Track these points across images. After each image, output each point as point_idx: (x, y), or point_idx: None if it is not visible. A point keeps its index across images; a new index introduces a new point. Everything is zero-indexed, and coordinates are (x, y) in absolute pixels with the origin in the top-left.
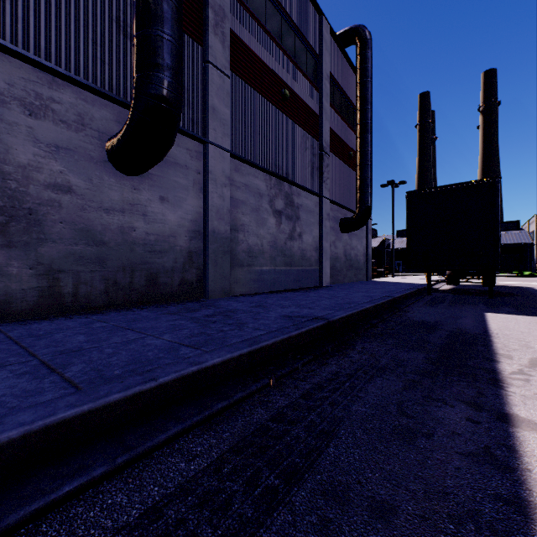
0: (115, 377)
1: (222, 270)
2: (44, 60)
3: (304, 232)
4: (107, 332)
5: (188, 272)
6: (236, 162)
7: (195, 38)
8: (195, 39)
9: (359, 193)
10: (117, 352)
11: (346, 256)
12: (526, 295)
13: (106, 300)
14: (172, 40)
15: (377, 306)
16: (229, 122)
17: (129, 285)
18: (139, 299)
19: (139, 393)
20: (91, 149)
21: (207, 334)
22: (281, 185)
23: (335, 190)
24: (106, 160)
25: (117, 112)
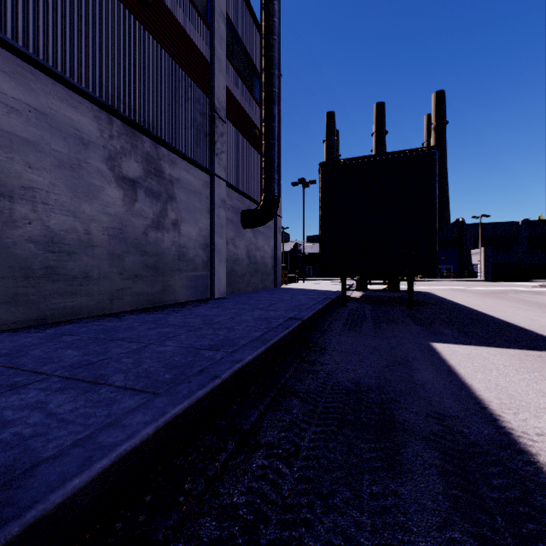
0: None
1: None
2: None
3: (183, 219)
4: None
5: None
6: (5, 54)
7: None
8: None
9: (264, 178)
10: None
11: (249, 258)
12: (438, 303)
13: None
14: None
15: (272, 348)
16: None
17: None
18: None
19: None
20: None
21: None
22: (136, 139)
23: (234, 172)
24: None
25: None
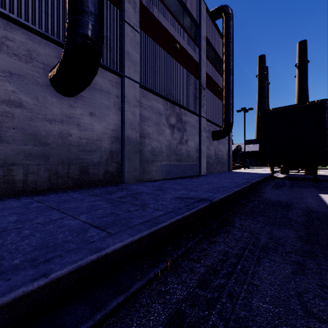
0: (9, 270)
1: (134, 164)
2: None
3: (189, 139)
4: (37, 212)
5: (110, 165)
6: (143, 91)
7: (115, 4)
8: (115, 4)
9: (224, 114)
10: (32, 234)
11: (215, 155)
12: None
13: (49, 185)
14: None
15: (242, 189)
16: (139, 63)
17: (67, 174)
18: (74, 184)
19: (22, 295)
20: (37, 76)
21: (116, 214)
22: (174, 108)
23: (208, 113)
24: (49, 85)
25: (57, 51)
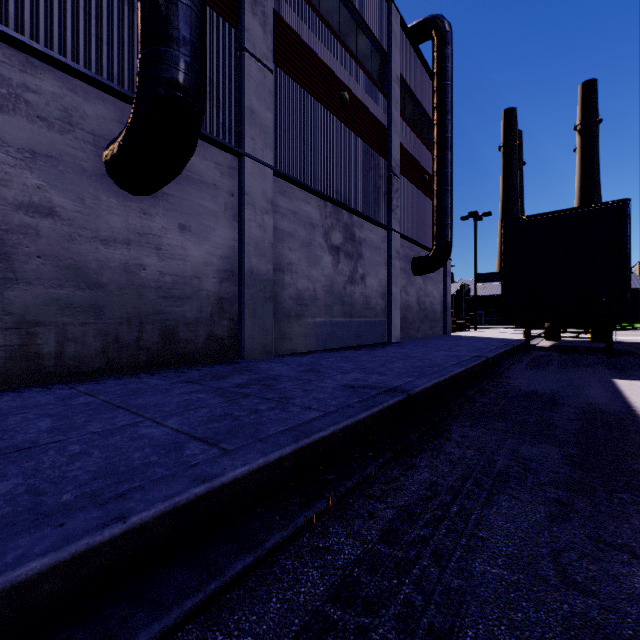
0: (57, 511)
1: (263, 322)
2: (12, 31)
3: (367, 273)
4: (88, 413)
5: (217, 324)
6: (281, 182)
7: (226, 17)
8: (227, 19)
9: (436, 225)
10: (85, 452)
11: (419, 304)
12: None
13: (105, 363)
14: (190, 5)
15: (468, 370)
16: (272, 130)
17: (137, 342)
18: (151, 361)
19: (87, 550)
20: (82, 158)
21: (234, 417)
22: (339, 214)
23: (406, 222)
24: (103, 174)
25: (119, 110)
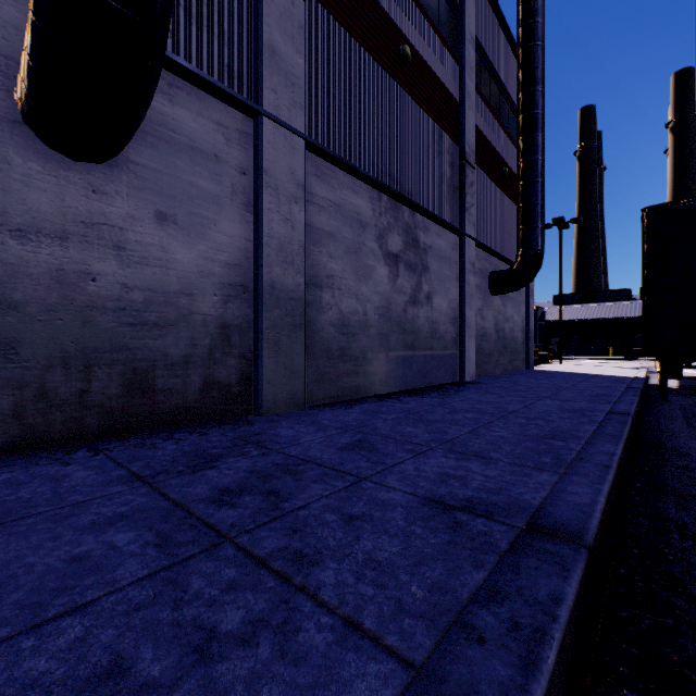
0: None
1: (290, 360)
2: None
3: (434, 291)
4: None
5: (220, 364)
6: (317, 161)
7: None
8: None
9: (522, 229)
10: None
11: (497, 332)
12: None
13: (18, 434)
14: None
15: (624, 445)
16: (303, 83)
17: (80, 397)
18: (106, 426)
19: None
20: None
21: None
22: (398, 211)
23: (481, 227)
24: (16, 120)
25: None
